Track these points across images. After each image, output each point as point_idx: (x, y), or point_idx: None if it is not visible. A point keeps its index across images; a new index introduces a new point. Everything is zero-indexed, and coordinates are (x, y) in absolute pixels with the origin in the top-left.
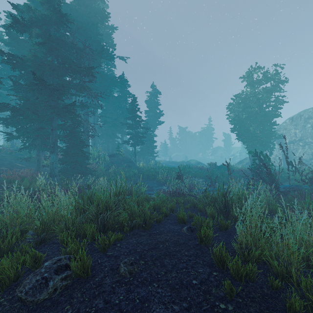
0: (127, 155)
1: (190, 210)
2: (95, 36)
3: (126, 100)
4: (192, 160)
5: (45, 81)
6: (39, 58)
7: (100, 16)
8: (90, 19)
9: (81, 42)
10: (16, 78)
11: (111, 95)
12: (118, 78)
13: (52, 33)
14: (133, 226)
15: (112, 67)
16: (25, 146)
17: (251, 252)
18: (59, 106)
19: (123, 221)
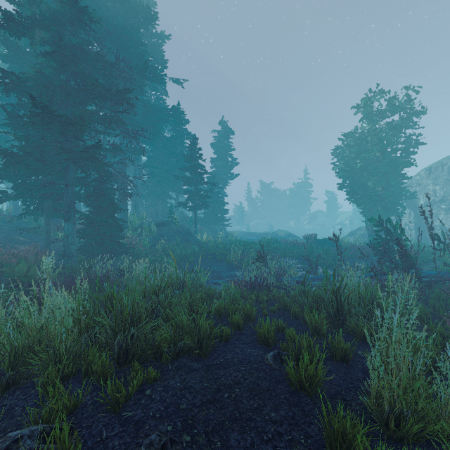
0: (185, 223)
1: (279, 314)
2: (135, 47)
3: (183, 142)
4: (281, 231)
5: (51, 110)
6: (47, 77)
7: (144, 17)
8: (127, 21)
9: (112, 52)
10: (14, 107)
11: (161, 135)
12: (171, 110)
13: (66, 39)
14: (180, 351)
15: (162, 95)
16: (27, 211)
17: (400, 419)
18: (76, 150)
19: (161, 342)
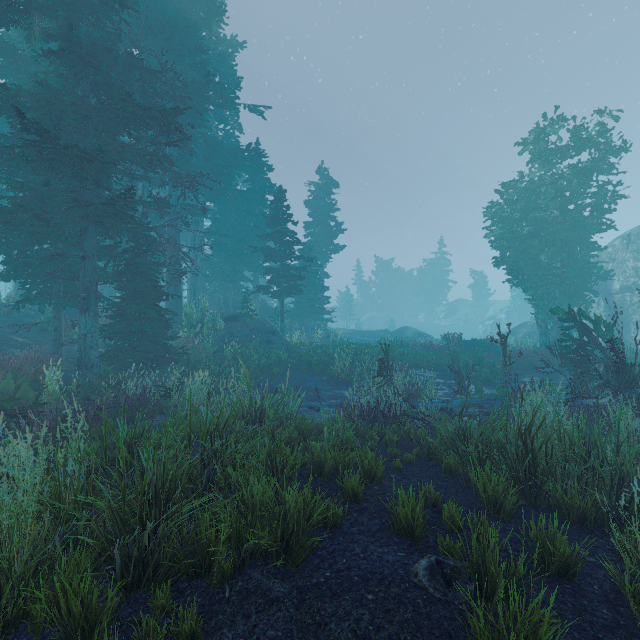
0: (267, 317)
1: (420, 466)
2: (193, 54)
3: (264, 198)
4: (406, 328)
5: (53, 136)
6: (53, 91)
7: (205, 10)
8: (181, 16)
9: (154, 56)
10: (7, 140)
11: (232, 189)
12: (246, 150)
13: (82, 32)
14: (248, 556)
15: (233, 129)
16: (27, 298)
17: None
18: (96, 201)
19: (211, 542)
